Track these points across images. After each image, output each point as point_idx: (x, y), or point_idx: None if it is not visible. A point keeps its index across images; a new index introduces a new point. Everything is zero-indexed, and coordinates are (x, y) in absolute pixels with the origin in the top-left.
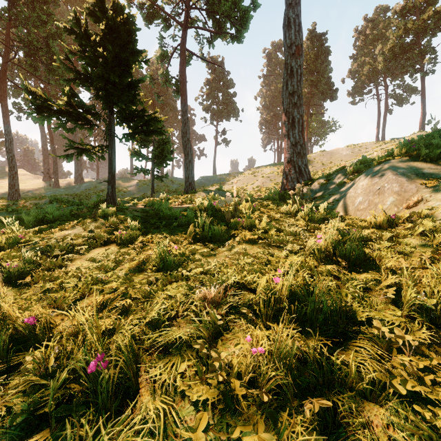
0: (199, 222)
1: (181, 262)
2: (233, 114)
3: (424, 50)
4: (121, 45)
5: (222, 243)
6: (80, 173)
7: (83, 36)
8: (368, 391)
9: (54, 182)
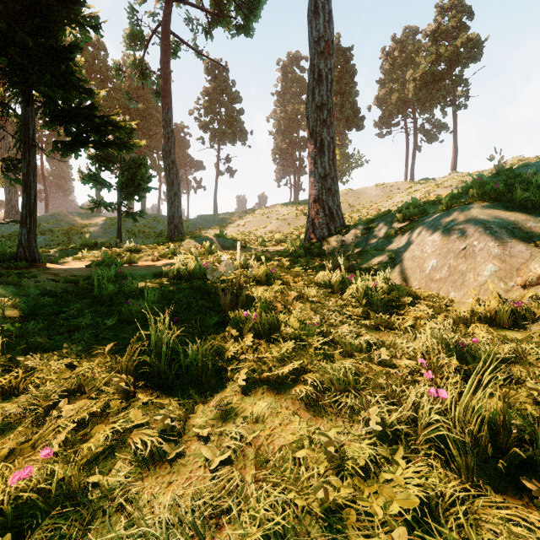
0: (151, 335)
1: None
2: (240, 137)
3: (457, 81)
4: None
5: (207, 386)
6: (15, 205)
7: None
8: None
9: None
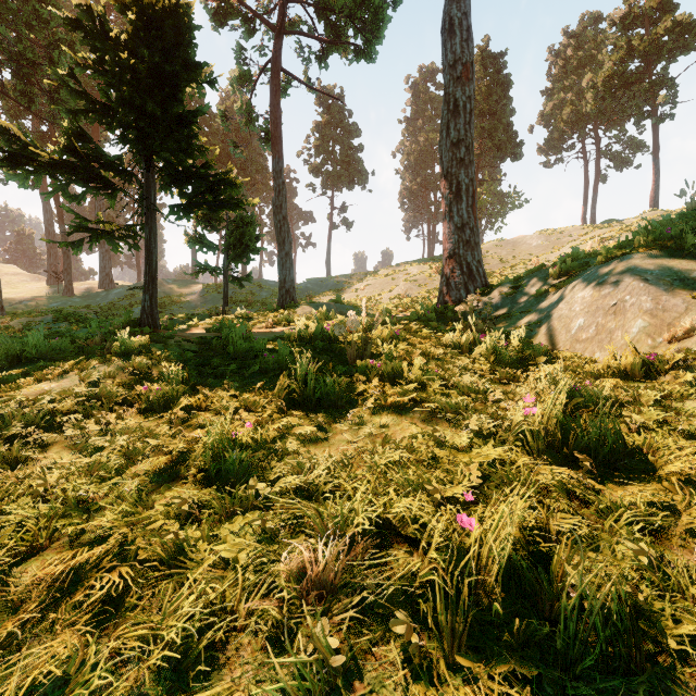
0: (297, 370)
1: (257, 460)
2: (359, 180)
3: (658, 83)
4: (165, 50)
5: (342, 410)
6: (109, 273)
7: (99, 34)
8: None
9: (64, 286)
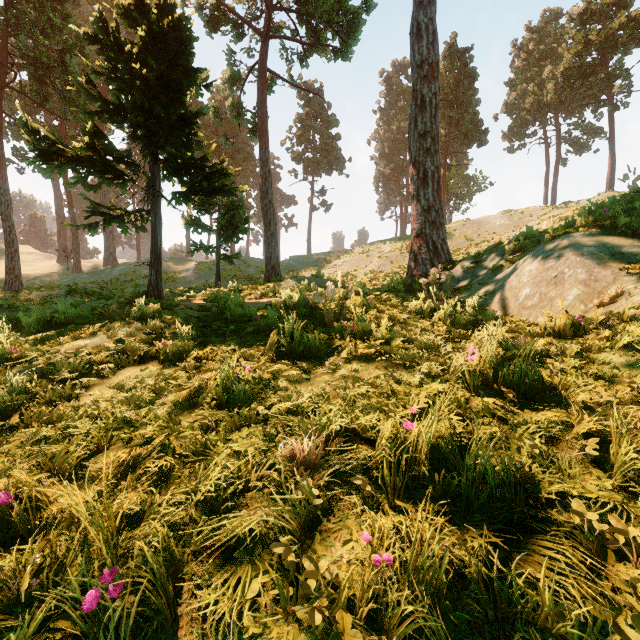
0: (285, 328)
1: (256, 392)
2: (337, 166)
3: (614, 74)
4: (169, 60)
5: (321, 360)
6: (113, 252)
7: (113, 46)
8: (575, 633)
9: (73, 264)
